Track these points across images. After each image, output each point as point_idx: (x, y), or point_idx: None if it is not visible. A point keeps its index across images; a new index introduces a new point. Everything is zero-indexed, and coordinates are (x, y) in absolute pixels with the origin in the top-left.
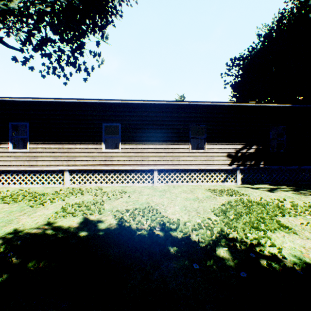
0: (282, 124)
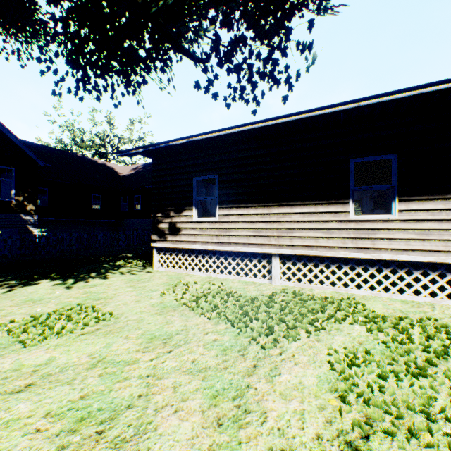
0: None
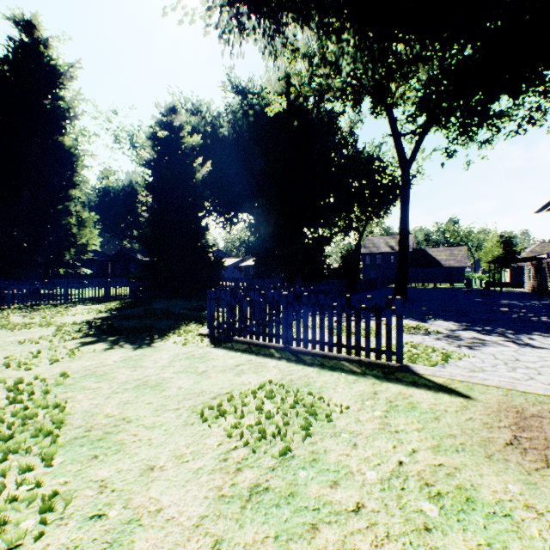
0: None
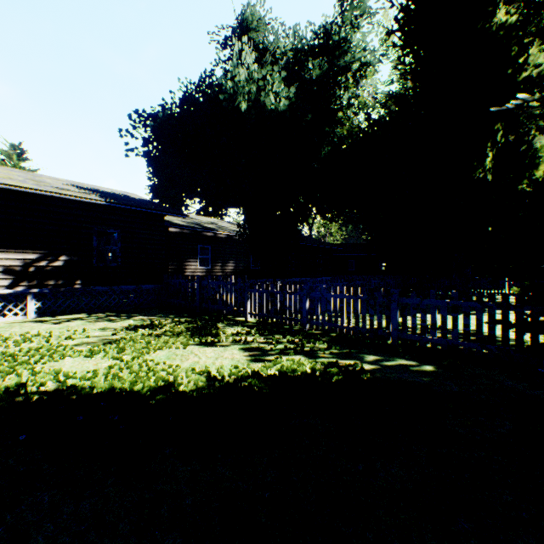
0: (115, 227)
